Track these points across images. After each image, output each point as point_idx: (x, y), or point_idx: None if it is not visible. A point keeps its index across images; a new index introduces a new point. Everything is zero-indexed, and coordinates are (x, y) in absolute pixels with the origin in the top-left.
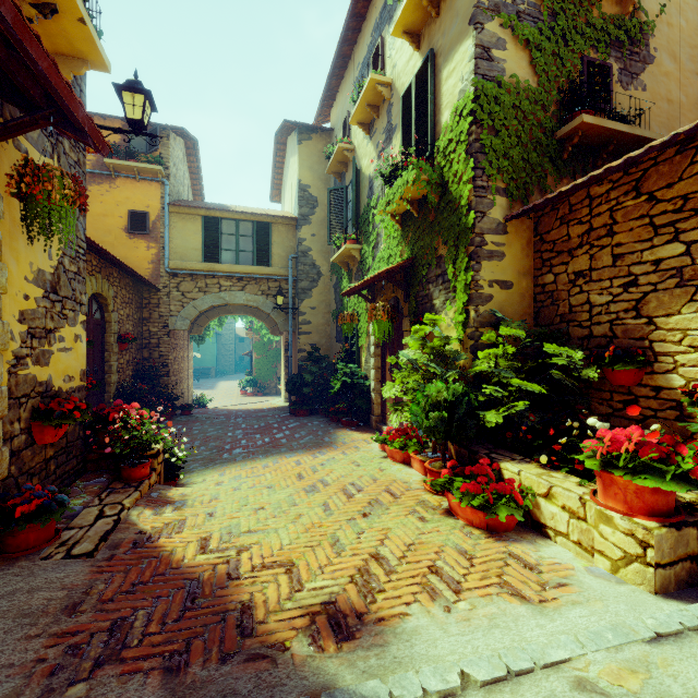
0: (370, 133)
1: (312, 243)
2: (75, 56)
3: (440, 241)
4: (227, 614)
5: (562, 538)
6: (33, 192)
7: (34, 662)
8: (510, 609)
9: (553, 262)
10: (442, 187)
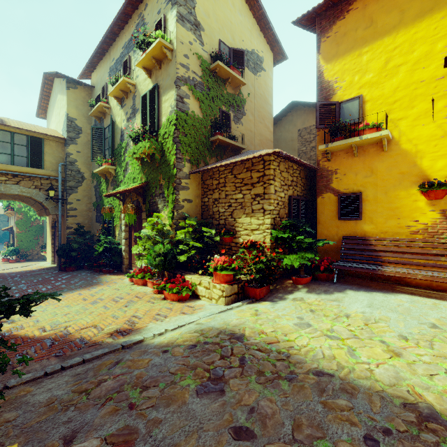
0: (122, 104)
1: (78, 157)
2: None
3: (161, 177)
4: (73, 342)
5: (204, 298)
6: None
7: None
8: (182, 316)
9: (208, 193)
10: (162, 152)
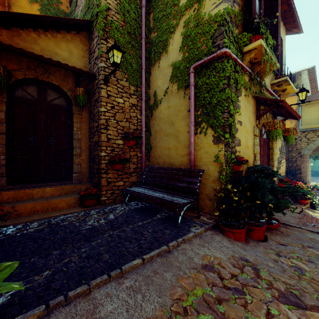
0: None
1: None
2: (287, 93)
3: None
4: None
5: None
6: (286, 135)
7: (298, 221)
8: None
9: None
10: None
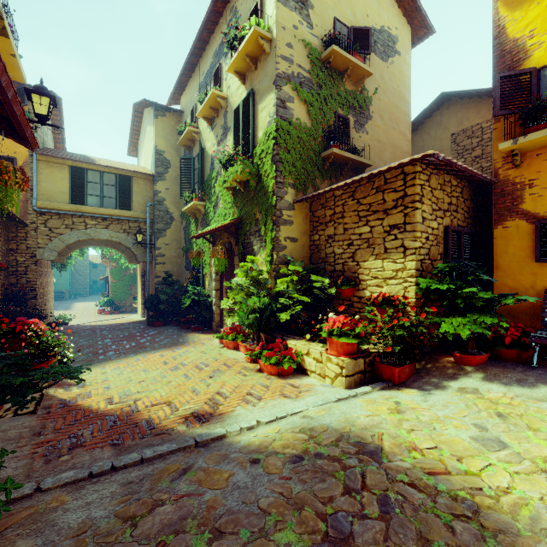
0: (212, 125)
1: (166, 195)
2: None
3: (257, 210)
4: (138, 424)
5: (313, 374)
6: None
7: (31, 454)
8: (283, 401)
9: (318, 228)
10: (258, 177)
